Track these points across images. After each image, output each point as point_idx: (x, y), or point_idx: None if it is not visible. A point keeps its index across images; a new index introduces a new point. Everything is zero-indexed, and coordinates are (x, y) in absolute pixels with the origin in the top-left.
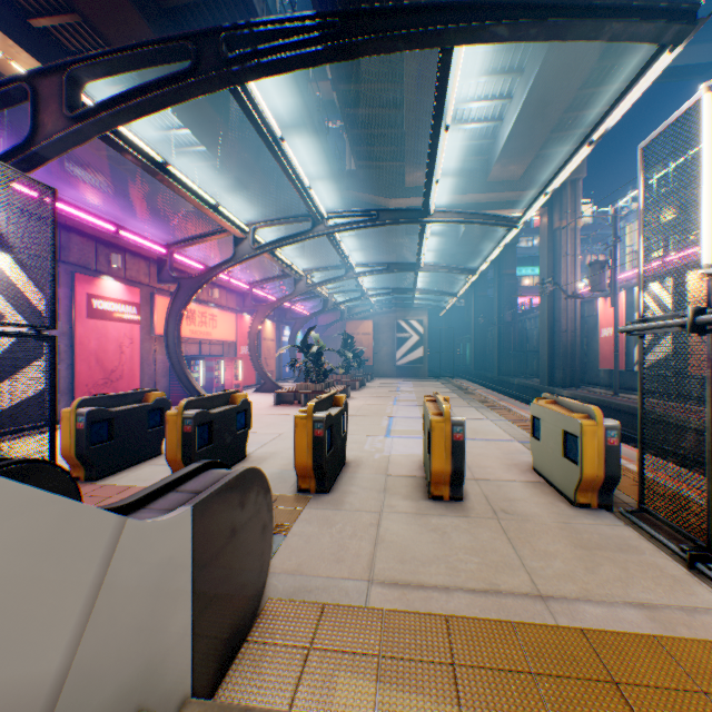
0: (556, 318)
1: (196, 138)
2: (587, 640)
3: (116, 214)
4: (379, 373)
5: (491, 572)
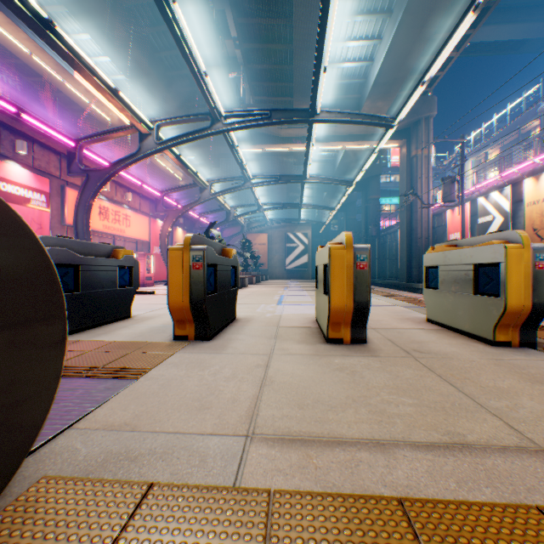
0: (413, 228)
1: (112, 62)
2: None
3: (23, 104)
4: (273, 276)
5: (440, 417)
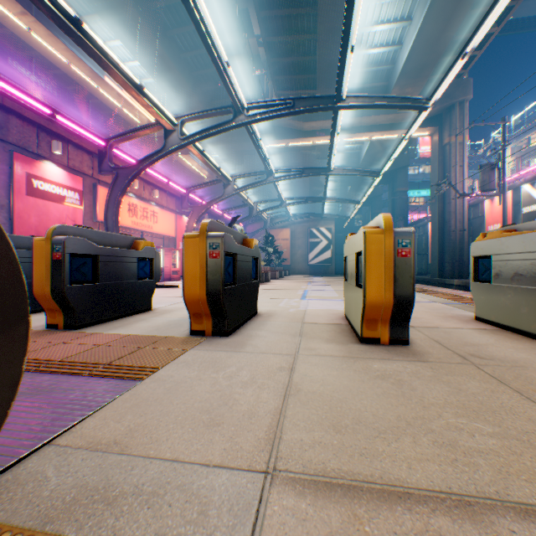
0: (446, 220)
1: (141, 66)
2: None
3: (58, 107)
4: (295, 271)
5: None
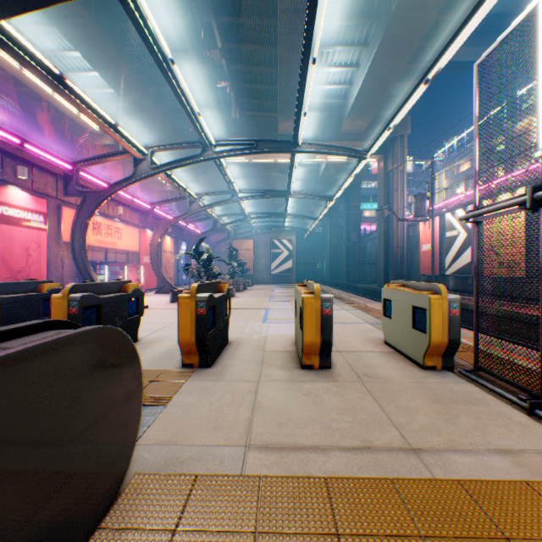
0: (390, 237)
1: (103, 79)
2: (467, 492)
3: (23, 131)
4: (258, 280)
5: (363, 429)
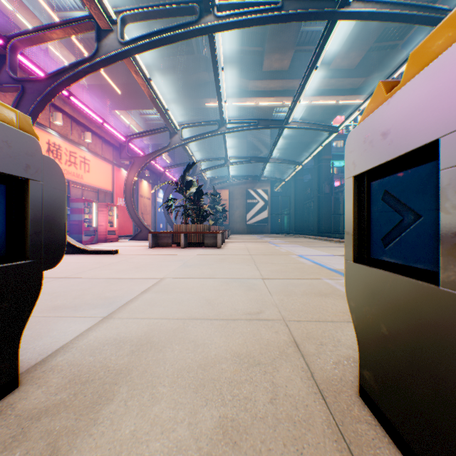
0: None
1: None
2: None
3: None
4: (234, 230)
5: None
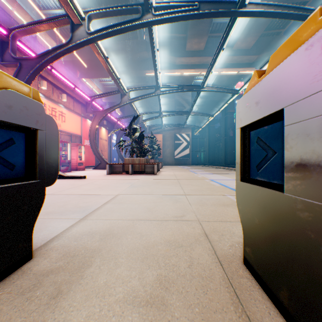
0: None
1: None
2: None
3: None
4: (165, 162)
5: None
